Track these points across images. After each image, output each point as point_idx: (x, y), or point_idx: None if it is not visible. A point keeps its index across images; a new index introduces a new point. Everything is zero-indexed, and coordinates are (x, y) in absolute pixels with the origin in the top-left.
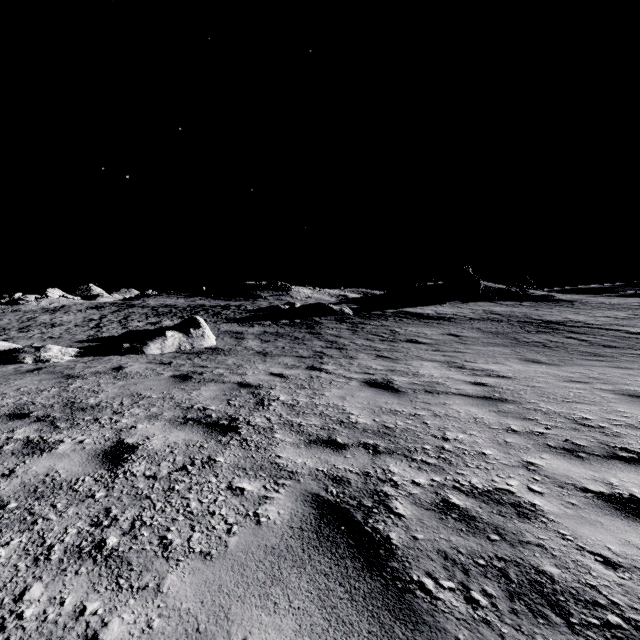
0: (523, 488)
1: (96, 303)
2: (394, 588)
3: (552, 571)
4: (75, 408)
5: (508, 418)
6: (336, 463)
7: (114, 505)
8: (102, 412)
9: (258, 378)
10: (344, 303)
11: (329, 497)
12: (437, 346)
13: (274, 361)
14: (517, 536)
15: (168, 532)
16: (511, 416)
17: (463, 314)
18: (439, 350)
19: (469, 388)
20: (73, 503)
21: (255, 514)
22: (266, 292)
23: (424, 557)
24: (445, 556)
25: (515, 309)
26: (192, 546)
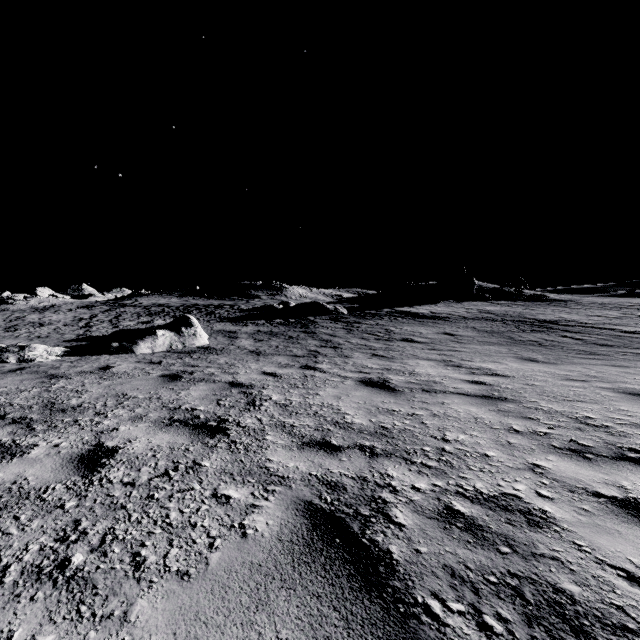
0: (531, 493)
1: (87, 302)
2: (396, 613)
3: (572, 589)
4: (55, 409)
5: (509, 417)
6: (330, 467)
7: (85, 516)
8: (83, 413)
9: (250, 377)
10: (339, 302)
11: (323, 505)
12: (433, 345)
13: (267, 360)
14: (529, 548)
15: (142, 548)
16: (512, 415)
17: (458, 313)
18: (435, 349)
19: (467, 387)
20: (39, 515)
21: (241, 525)
22: (260, 292)
23: (429, 574)
24: (452, 573)
25: (509, 308)
26: (168, 564)
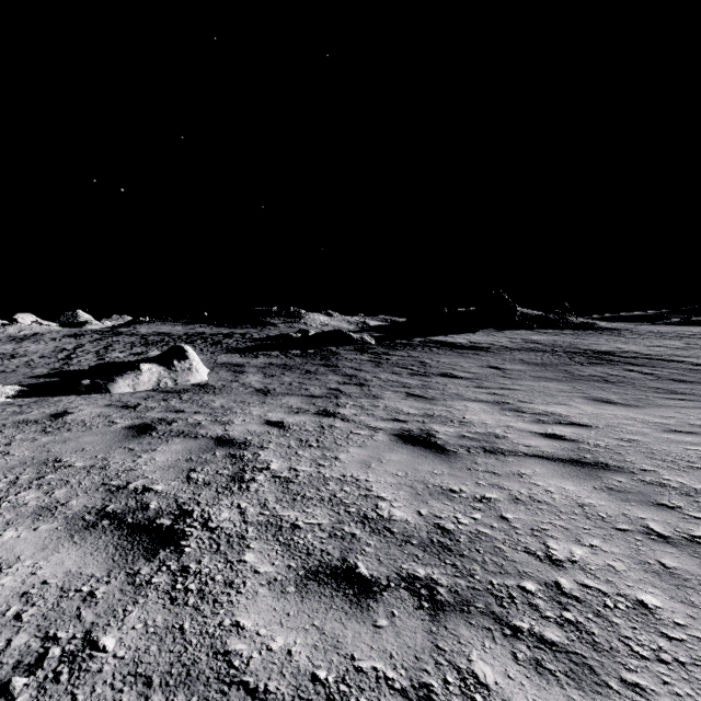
0: None
1: (76, 330)
2: None
3: None
4: None
5: (633, 504)
6: (356, 650)
7: None
8: None
9: (247, 429)
10: (365, 331)
11: None
12: (478, 381)
13: (275, 402)
14: None
15: None
16: (635, 500)
17: (500, 343)
18: (482, 386)
19: (543, 444)
20: None
21: None
22: (277, 319)
23: None
24: None
25: (557, 338)
26: None
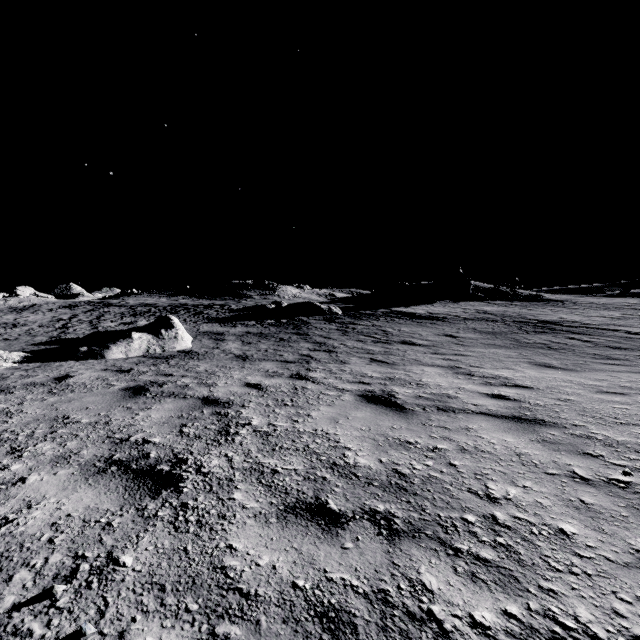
0: None
1: (70, 302)
2: None
3: None
4: None
5: (562, 454)
6: (328, 565)
7: None
8: None
9: (230, 391)
10: (333, 302)
11: None
12: (435, 348)
13: (253, 367)
14: None
15: None
16: (564, 450)
17: (456, 314)
18: (438, 353)
19: (490, 403)
20: None
21: None
22: (253, 291)
23: None
24: None
25: (507, 309)
26: None
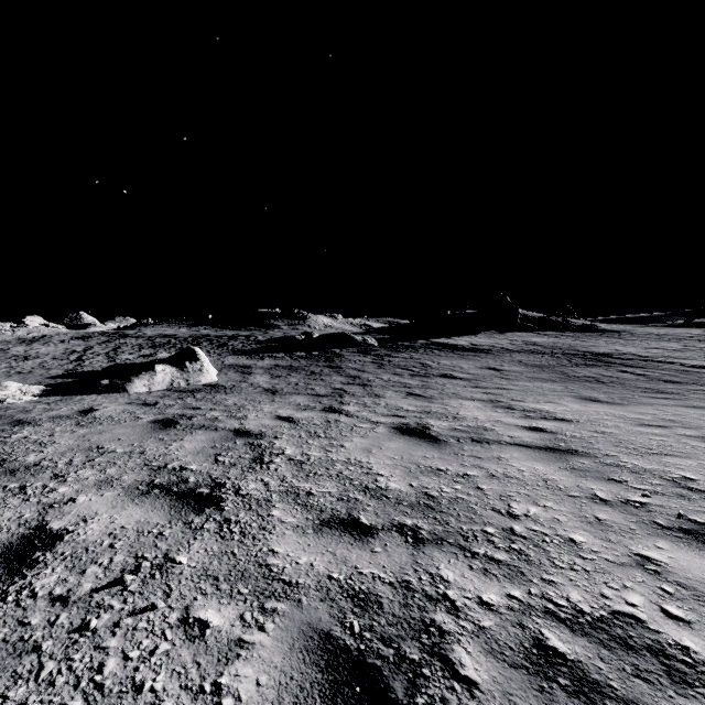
0: (655, 611)
1: (83, 333)
2: None
3: None
4: (2, 470)
5: (588, 479)
6: (359, 564)
7: None
8: (37, 476)
9: (261, 423)
10: (368, 333)
11: (347, 640)
12: (476, 382)
13: (284, 401)
14: None
15: None
16: (591, 476)
17: (501, 345)
18: (479, 386)
19: (525, 435)
20: None
21: (215, 688)
22: (280, 321)
23: None
24: None
25: (558, 340)
26: None
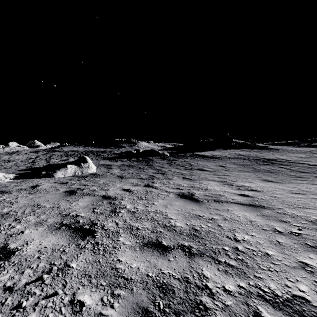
0: (314, 295)
1: (35, 149)
2: None
3: None
4: None
5: (271, 221)
6: (162, 267)
7: None
8: (6, 219)
9: (115, 192)
10: (165, 150)
11: (156, 313)
12: (214, 172)
13: (126, 181)
14: None
15: None
16: (272, 219)
17: (225, 155)
18: (216, 174)
19: (239, 198)
20: None
21: None
22: (125, 144)
23: None
24: None
25: (250, 153)
26: None
